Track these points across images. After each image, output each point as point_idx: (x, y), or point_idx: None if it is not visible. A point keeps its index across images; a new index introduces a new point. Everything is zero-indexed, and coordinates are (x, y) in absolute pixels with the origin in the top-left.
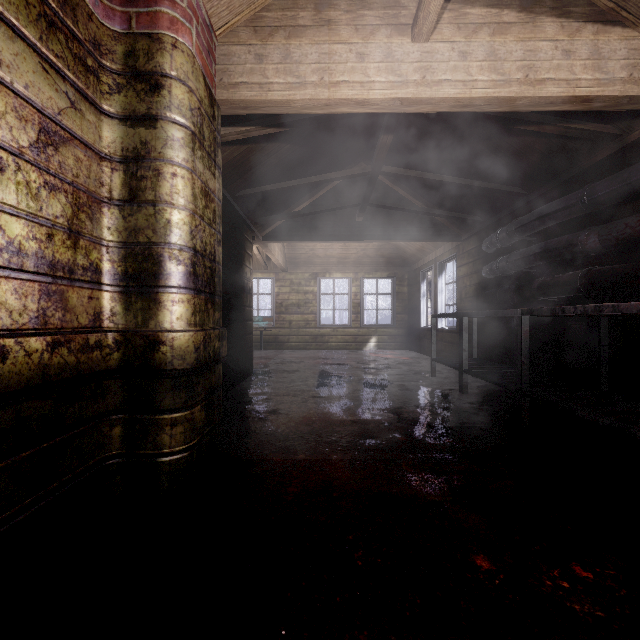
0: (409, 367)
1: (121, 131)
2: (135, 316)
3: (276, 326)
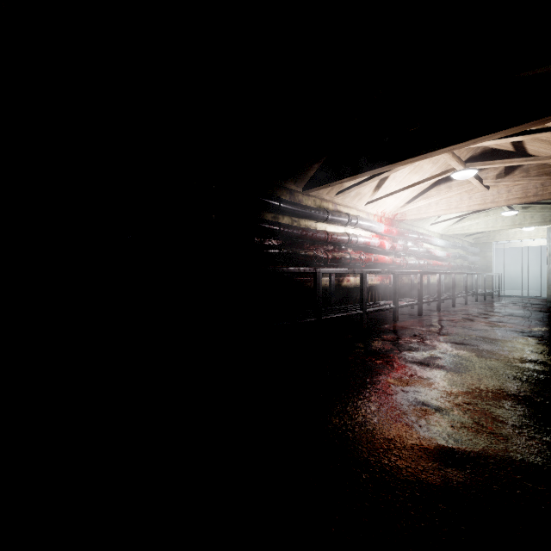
0: None
1: None
2: None
3: None
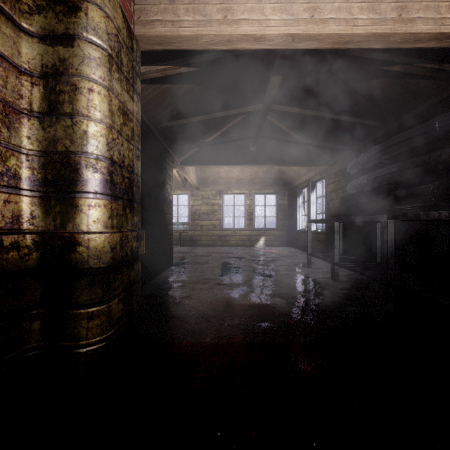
0: (290, 259)
1: (41, 49)
2: (54, 219)
3: (191, 229)
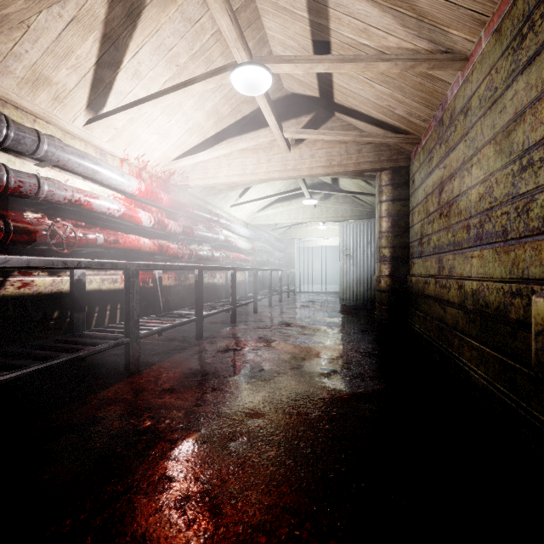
0: None
1: None
2: None
3: None
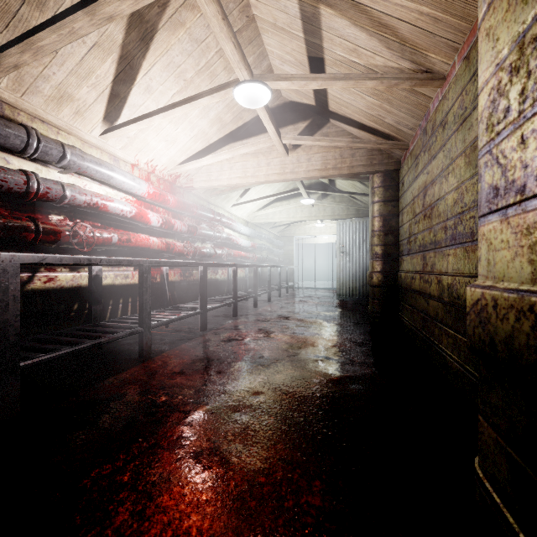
0: None
1: None
2: None
3: None
